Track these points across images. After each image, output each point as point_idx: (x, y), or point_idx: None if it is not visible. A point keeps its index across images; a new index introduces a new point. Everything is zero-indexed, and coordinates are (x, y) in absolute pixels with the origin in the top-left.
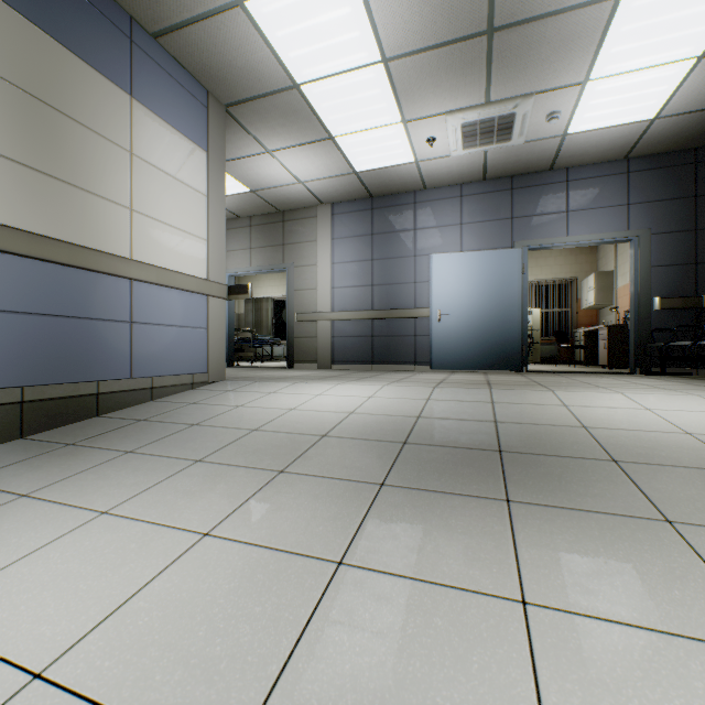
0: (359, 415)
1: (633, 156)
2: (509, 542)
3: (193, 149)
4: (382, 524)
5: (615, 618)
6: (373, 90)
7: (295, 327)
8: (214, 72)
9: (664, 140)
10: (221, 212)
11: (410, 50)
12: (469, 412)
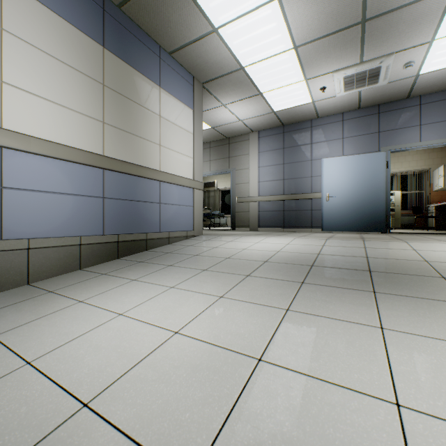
0: (283, 253)
1: None
2: (374, 307)
3: (187, 109)
4: (305, 298)
5: (430, 336)
6: (287, 64)
7: (236, 206)
8: (198, 67)
9: None
10: (200, 142)
11: (311, 39)
12: (350, 252)
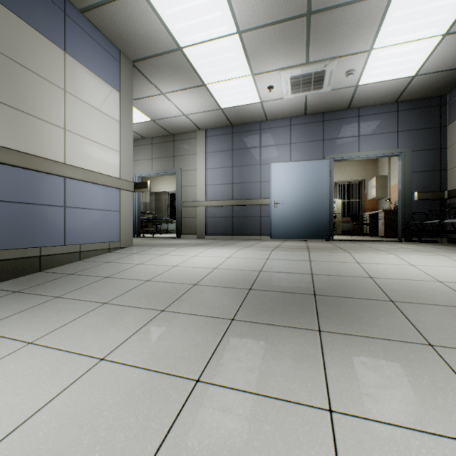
0: (220, 270)
1: (401, 101)
2: (320, 362)
3: (109, 89)
4: (230, 350)
5: (397, 422)
6: (232, 53)
7: (182, 211)
8: (124, 37)
9: (420, 90)
10: (130, 133)
11: (256, 25)
12: (294, 267)
